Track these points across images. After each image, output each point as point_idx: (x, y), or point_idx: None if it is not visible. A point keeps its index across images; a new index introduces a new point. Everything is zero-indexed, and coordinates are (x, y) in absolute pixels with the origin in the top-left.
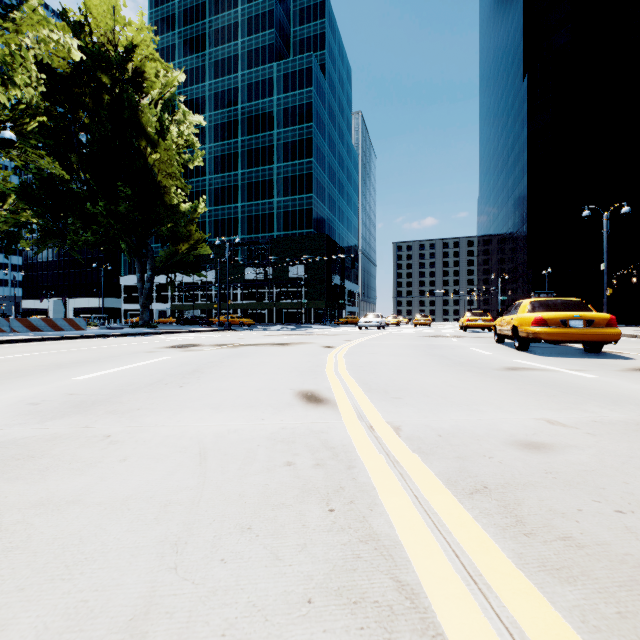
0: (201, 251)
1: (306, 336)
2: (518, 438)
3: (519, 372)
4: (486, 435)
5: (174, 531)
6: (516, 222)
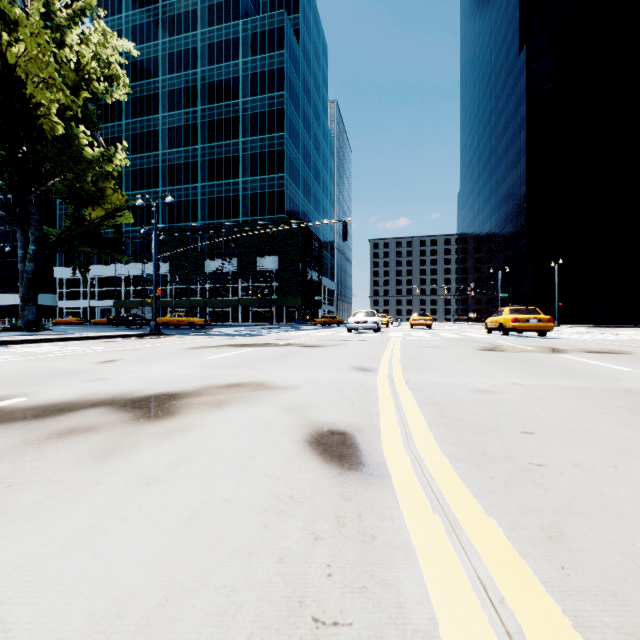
0: (118, 218)
1: (266, 350)
2: None
3: None
4: None
5: None
6: (509, 212)
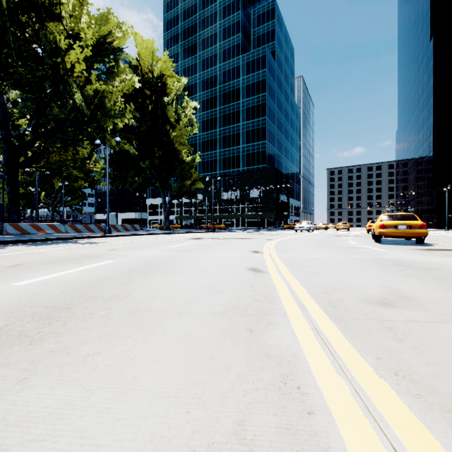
0: (197, 185)
1: (259, 235)
2: (312, 258)
3: (351, 248)
4: (304, 258)
5: (227, 262)
6: (424, 150)
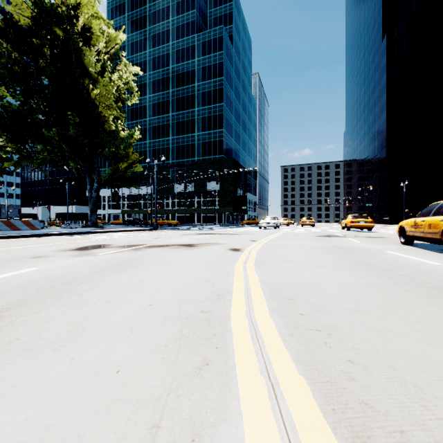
0: (136, 168)
1: (216, 235)
2: None
3: None
4: None
5: None
6: (376, 148)
